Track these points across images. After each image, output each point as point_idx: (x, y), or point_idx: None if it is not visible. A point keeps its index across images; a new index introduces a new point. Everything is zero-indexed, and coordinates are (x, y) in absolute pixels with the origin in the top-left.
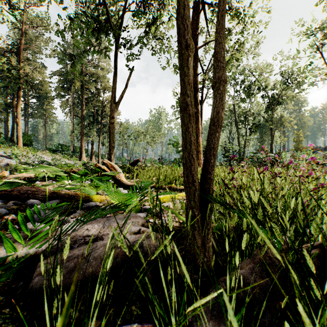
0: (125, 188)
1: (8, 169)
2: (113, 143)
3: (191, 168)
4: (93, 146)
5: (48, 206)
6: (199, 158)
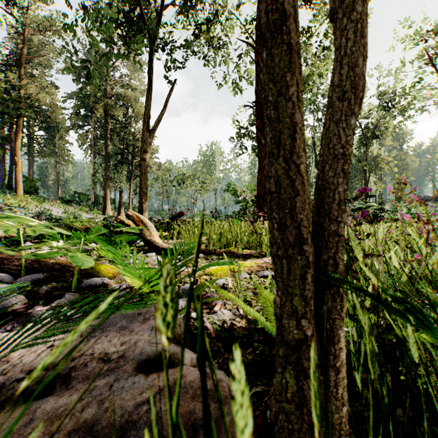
0: (159, 253)
1: None
2: (146, 188)
3: (294, 203)
4: (122, 195)
5: None
6: None
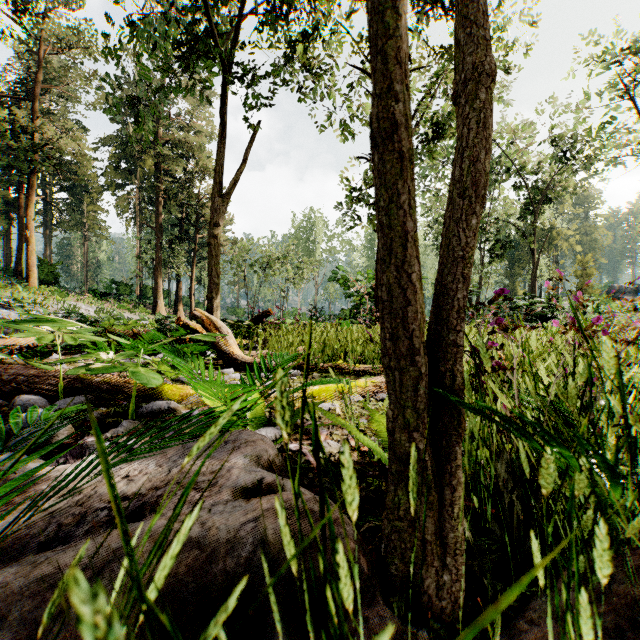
0: (239, 370)
1: (3, 331)
2: (217, 276)
3: (406, 312)
4: (179, 286)
5: (36, 414)
6: None
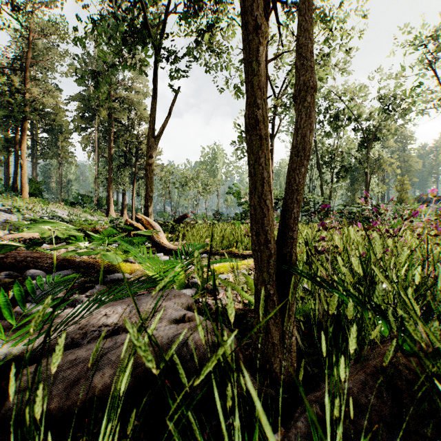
0: (167, 254)
1: (7, 228)
2: (151, 192)
3: (263, 221)
4: (124, 197)
5: (49, 279)
6: None
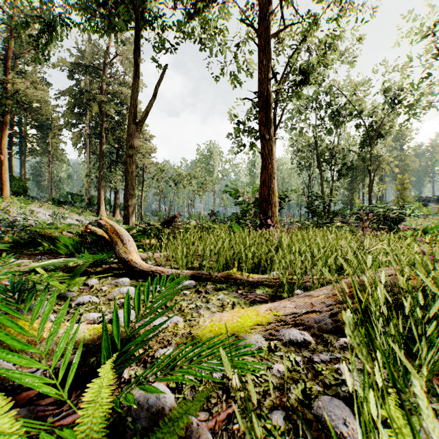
0: (137, 277)
1: None
2: (132, 189)
3: None
4: (117, 196)
5: None
6: (273, 214)
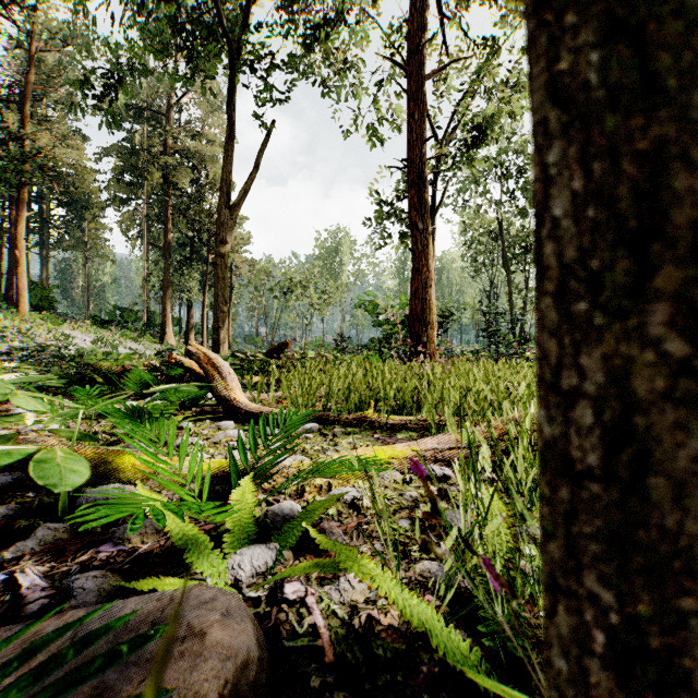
0: (242, 421)
1: None
2: (225, 303)
3: None
4: (191, 313)
5: None
6: (430, 339)
